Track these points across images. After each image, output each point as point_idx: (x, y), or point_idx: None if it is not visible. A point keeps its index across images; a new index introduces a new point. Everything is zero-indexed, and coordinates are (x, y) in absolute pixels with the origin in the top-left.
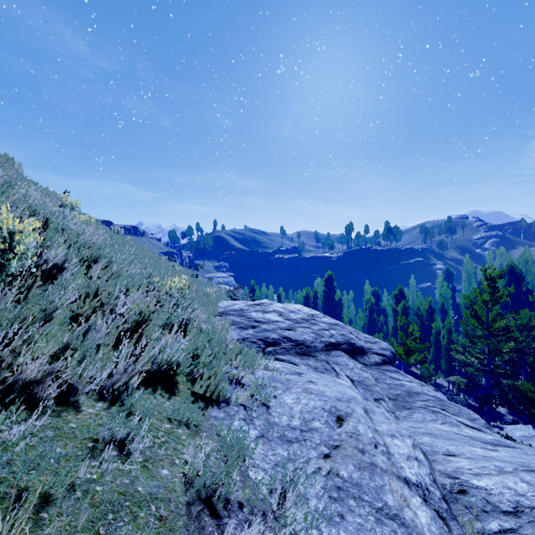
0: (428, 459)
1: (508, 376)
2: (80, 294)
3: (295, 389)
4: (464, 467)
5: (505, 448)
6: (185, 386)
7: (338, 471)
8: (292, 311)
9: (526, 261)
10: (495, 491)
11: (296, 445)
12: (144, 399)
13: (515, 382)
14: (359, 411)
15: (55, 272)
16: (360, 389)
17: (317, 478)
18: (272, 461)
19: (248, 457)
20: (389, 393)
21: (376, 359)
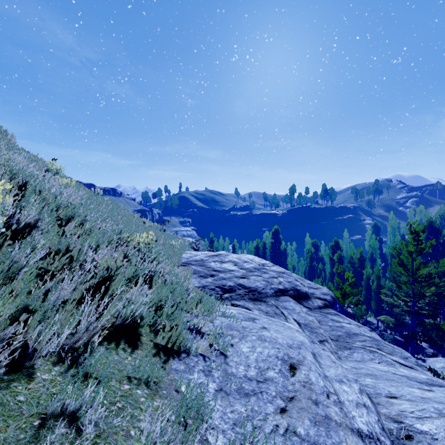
0: (373, 402)
1: (431, 316)
2: (51, 251)
3: (250, 336)
4: (406, 410)
5: (439, 388)
6: (148, 338)
7: (295, 427)
8: (246, 261)
9: (442, 217)
10: (438, 435)
11: (253, 399)
12: (105, 356)
13: (436, 321)
14: (309, 358)
15: (29, 231)
16: (306, 331)
17: (275, 438)
18: (231, 419)
19: (207, 418)
20: (331, 334)
21: (319, 303)
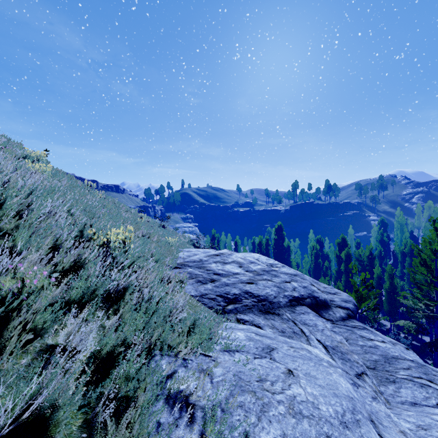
0: None
1: None
2: None
3: (275, 406)
4: None
5: None
6: None
7: None
8: (252, 261)
9: None
10: None
11: None
12: None
13: None
14: None
15: None
16: (337, 359)
17: None
18: None
19: None
20: (365, 359)
21: (341, 314)
